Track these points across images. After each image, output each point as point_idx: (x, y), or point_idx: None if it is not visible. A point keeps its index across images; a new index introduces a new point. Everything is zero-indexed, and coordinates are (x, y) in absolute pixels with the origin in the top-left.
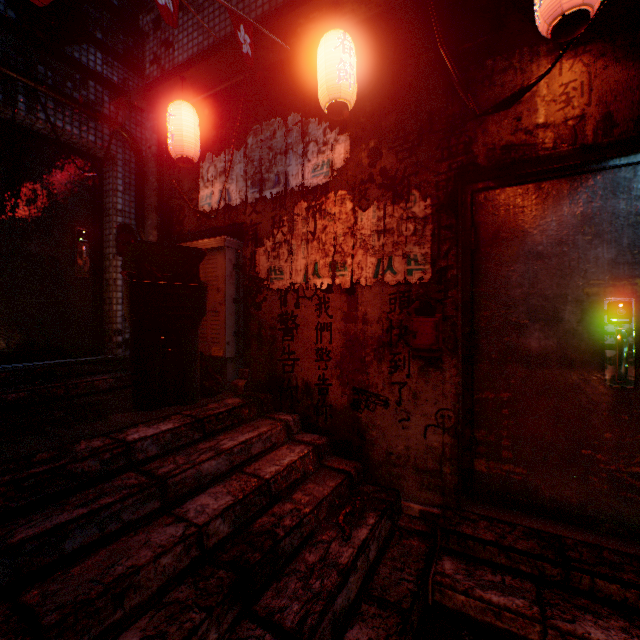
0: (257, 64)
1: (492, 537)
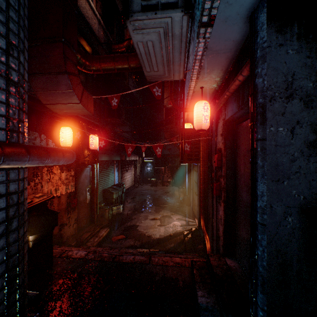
0: (31, 106)
1: (88, 235)
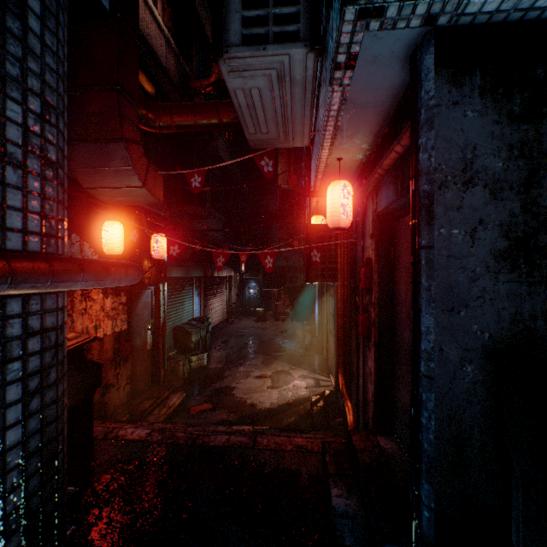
0: None
1: (149, 404)
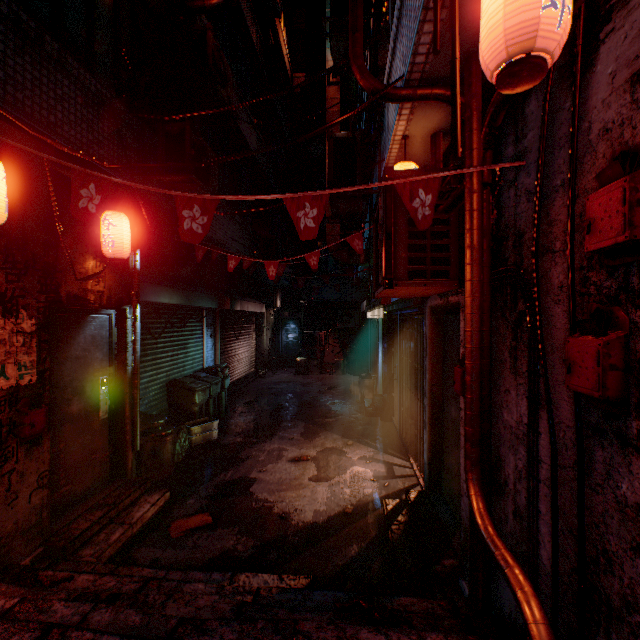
0: None
1: (90, 522)
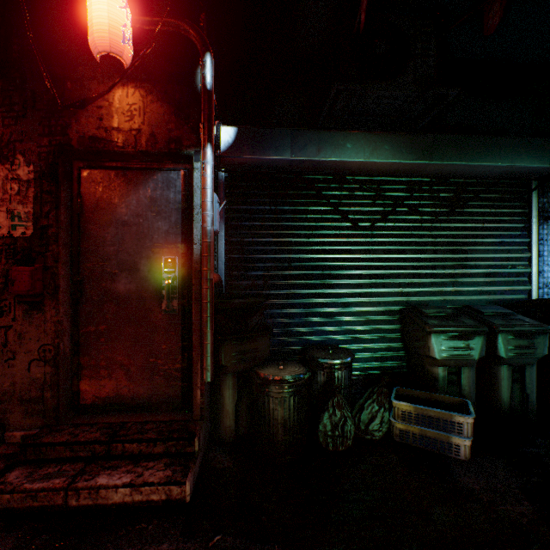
0: None
1: (66, 438)
